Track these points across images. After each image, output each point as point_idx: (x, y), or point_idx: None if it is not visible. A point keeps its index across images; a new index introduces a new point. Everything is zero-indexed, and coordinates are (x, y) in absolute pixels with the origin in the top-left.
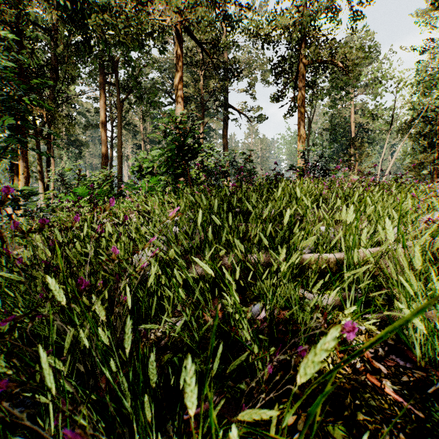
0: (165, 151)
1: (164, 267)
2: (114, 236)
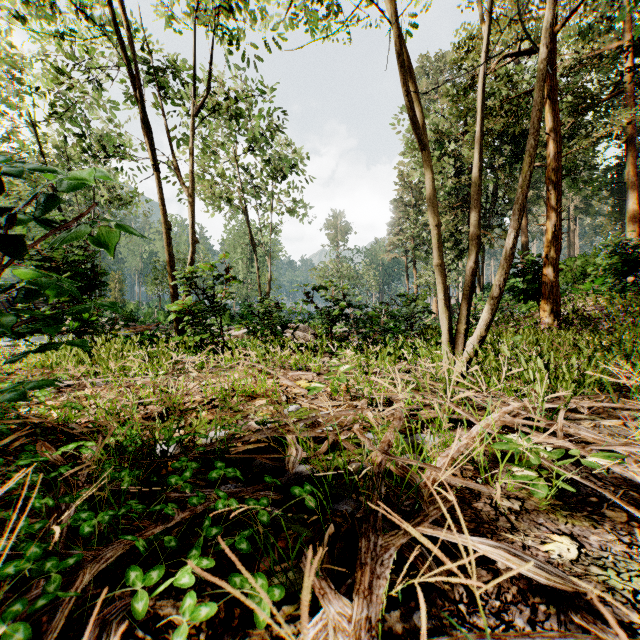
0: (611, 266)
1: (612, 318)
2: (593, 315)
